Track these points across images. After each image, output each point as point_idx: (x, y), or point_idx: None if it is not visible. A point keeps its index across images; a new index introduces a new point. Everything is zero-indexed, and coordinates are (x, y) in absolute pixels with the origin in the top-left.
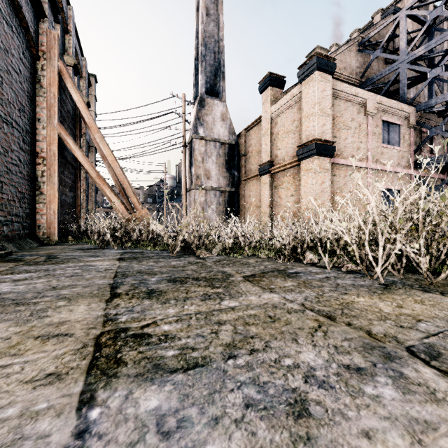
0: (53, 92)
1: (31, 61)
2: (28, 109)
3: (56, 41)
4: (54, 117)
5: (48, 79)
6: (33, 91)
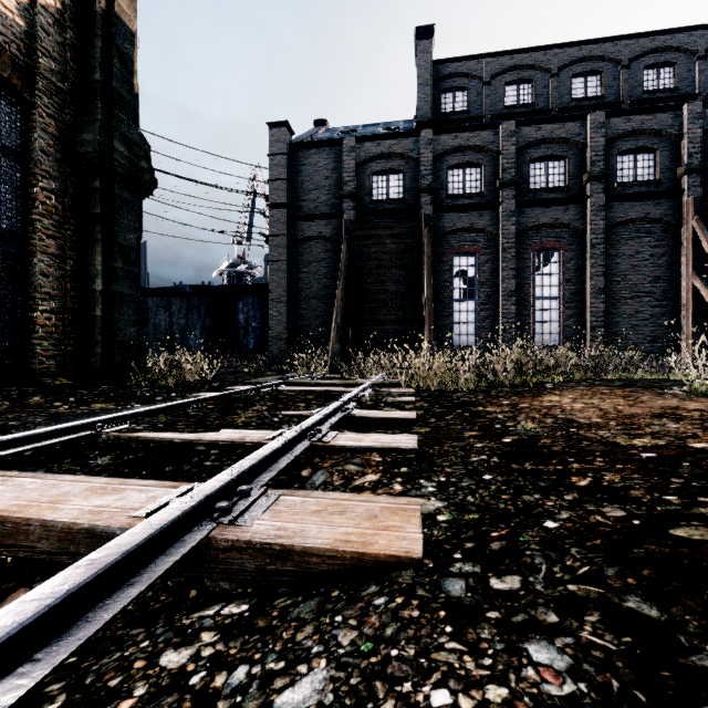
0: (689, 249)
1: (672, 236)
2: (665, 275)
3: (691, 205)
4: (689, 269)
5: (686, 240)
6: (675, 256)
